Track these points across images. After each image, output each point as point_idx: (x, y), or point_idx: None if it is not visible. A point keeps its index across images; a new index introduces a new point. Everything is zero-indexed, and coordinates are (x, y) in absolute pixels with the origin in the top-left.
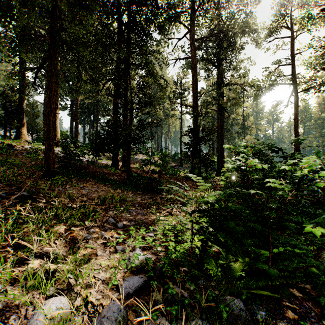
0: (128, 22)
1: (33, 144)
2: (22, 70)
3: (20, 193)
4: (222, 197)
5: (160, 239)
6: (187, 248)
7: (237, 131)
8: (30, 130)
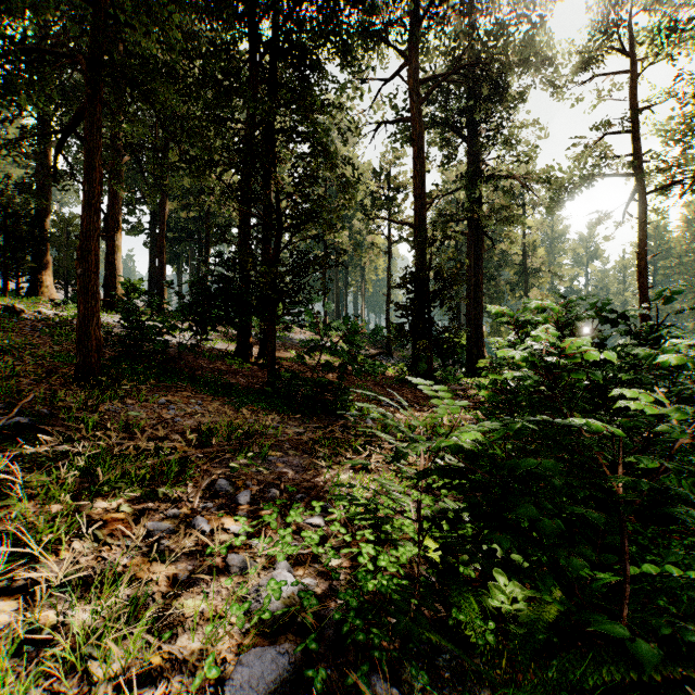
0: (272, 37)
1: (65, 307)
2: (27, 136)
3: (6, 419)
4: (498, 436)
5: (338, 535)
6: (406, 560)
7: (511, 280)
8: (63, 277)
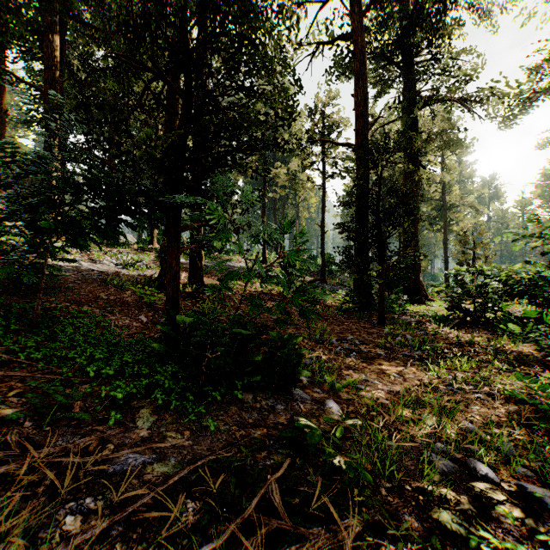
0: None
1: None
2: None
3: None
4: None
5: None
6: None
7: (430, 215)
8: None
